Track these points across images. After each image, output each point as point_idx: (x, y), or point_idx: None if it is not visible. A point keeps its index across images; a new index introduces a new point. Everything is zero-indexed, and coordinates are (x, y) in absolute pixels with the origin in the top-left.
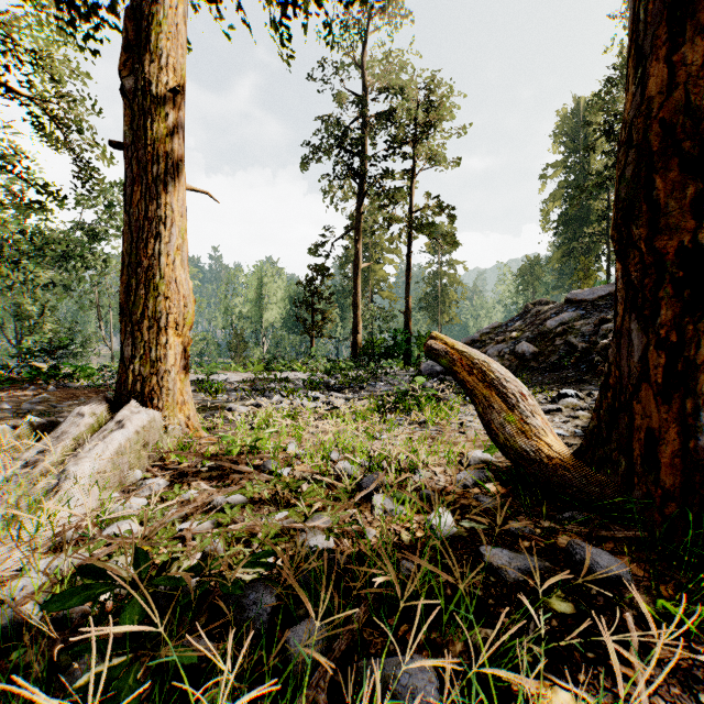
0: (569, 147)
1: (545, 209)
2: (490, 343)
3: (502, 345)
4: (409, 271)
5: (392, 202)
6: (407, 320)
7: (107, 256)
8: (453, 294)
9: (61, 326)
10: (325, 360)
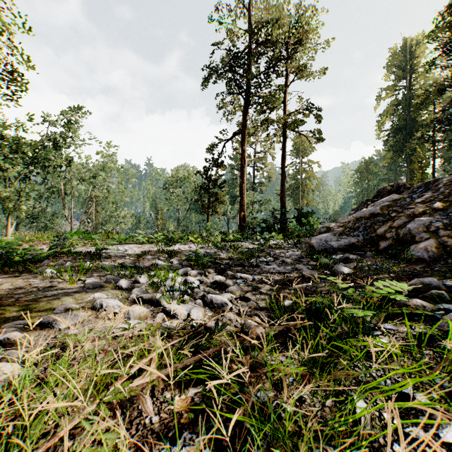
0: (398, 75)
1: (380, 121)
2: (398, 216)
3: (426, 218)
4: (284, 161)
5: (270, 110)
6: (283, 201)
7: (65, 159)
8: (310, 184)
9: (35, 208)
10: (216, 233)
